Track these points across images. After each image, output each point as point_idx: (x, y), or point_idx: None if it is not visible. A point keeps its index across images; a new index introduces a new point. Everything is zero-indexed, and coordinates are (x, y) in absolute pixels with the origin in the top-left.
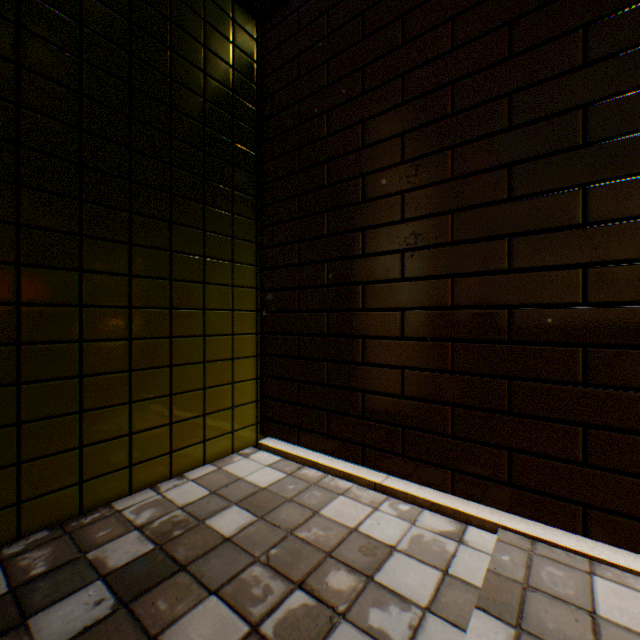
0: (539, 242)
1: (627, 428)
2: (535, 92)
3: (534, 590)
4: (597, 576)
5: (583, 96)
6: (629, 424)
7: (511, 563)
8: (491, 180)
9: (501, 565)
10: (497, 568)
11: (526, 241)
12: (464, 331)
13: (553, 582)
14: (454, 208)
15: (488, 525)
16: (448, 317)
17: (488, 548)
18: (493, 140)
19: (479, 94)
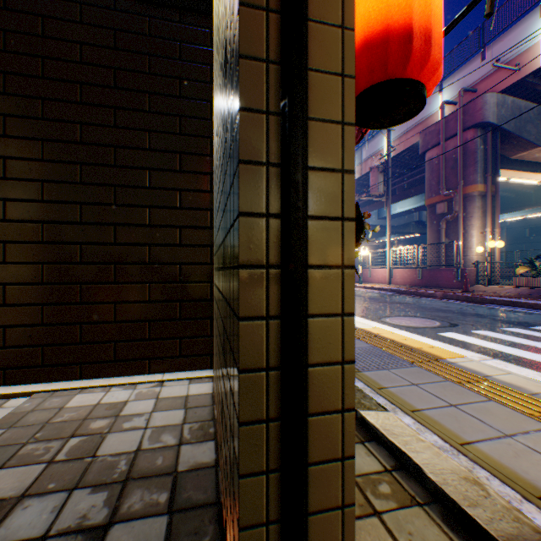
0: (61, 228)
1: (100, 321)
2: (59, 146)
3: (36, 410)
4: (80, 394)
5: (82, 159)
6: (100, 319)
7: (31, 405)
8: (33, 187)
9: (22, 408)
10: (18, 410)
11: (54, 227)
12: (15, 278)
13: (51, 404)
14: (8, 198)
15: (30, 394)
16: (3, 269)
17: (19, 404)
18: (35, 163)
19: (25, 132)
